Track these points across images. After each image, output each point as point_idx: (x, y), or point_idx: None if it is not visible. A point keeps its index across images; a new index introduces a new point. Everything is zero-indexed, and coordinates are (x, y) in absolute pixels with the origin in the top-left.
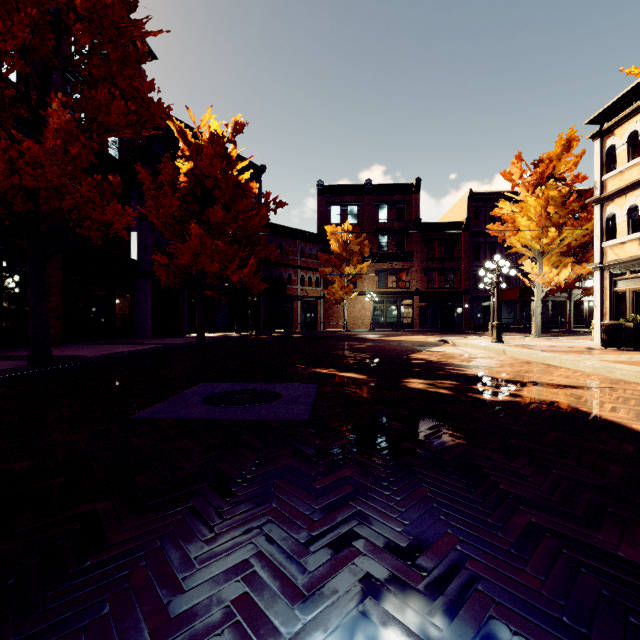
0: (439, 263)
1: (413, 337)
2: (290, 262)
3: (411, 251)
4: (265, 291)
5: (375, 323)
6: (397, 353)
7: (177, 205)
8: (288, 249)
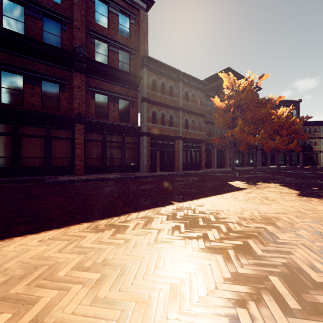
0: None
1: None
2: (315, 136)
3: None
4: (301, 150)
5: None
6: None
7: (272, 132)
8: (314, 130)
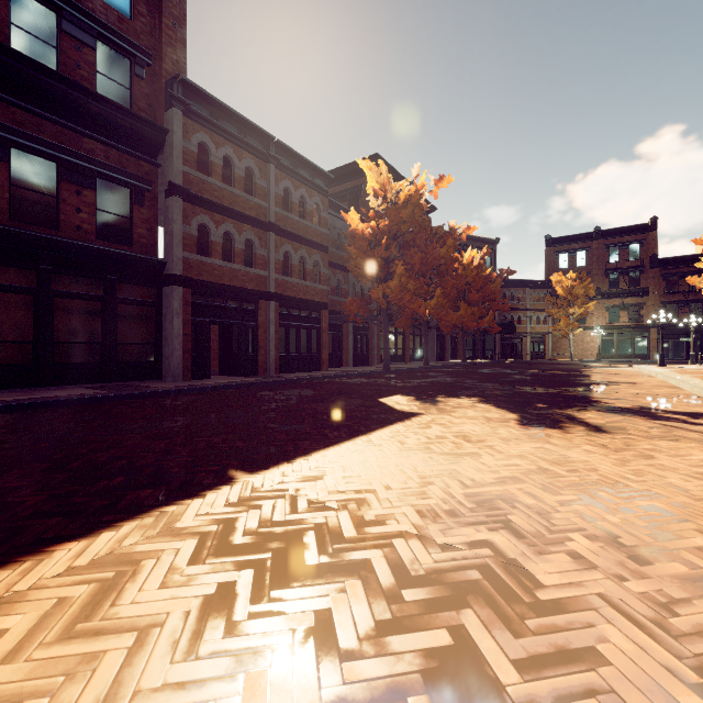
0: (682, 295)
1: (621, 365)
2: (520, 306)
3: (645, 287)
4: (499, 332)
5: (605, 354)
6: (573, 368)
7: (455, 295)
8: (518, 296)
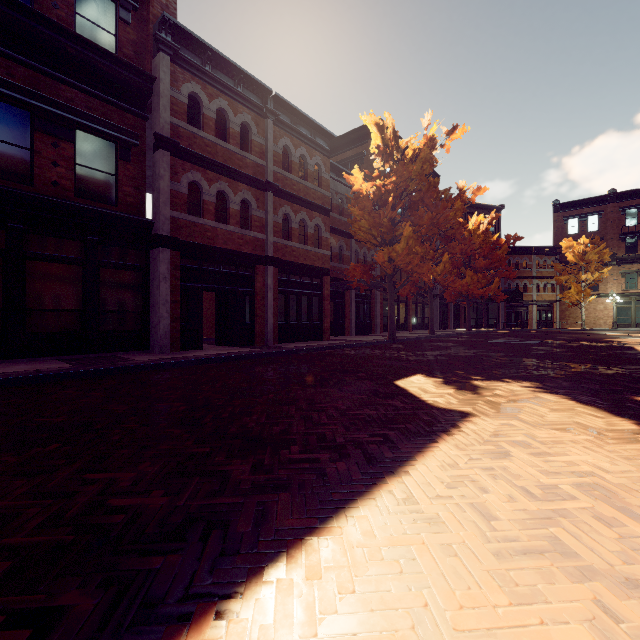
0: None
1: None
2: (525, 274)
3: None
4: (505, 300)
5: (620, 323)
6: (598, 338)
7: (460, 262)
8: (523, 263)
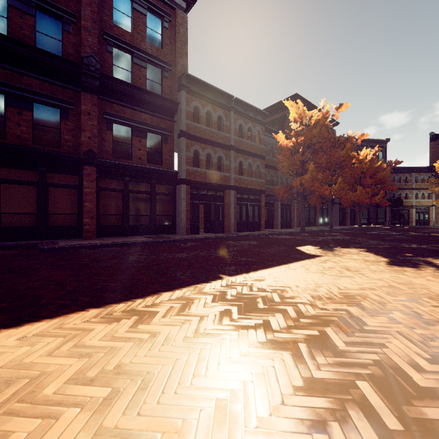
0: None
1: None
2: (406, 186)
3: None
4: (389, 205)
5: None
6: None
7: (352, 181)
8: (405, 179)
